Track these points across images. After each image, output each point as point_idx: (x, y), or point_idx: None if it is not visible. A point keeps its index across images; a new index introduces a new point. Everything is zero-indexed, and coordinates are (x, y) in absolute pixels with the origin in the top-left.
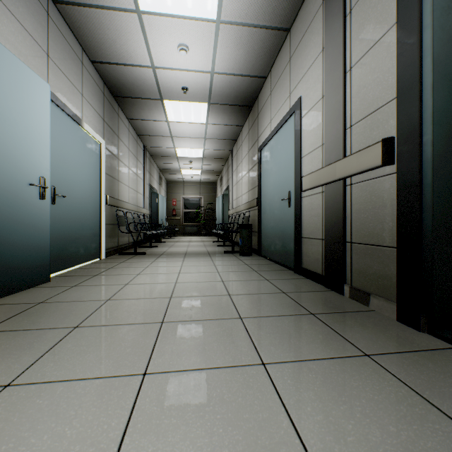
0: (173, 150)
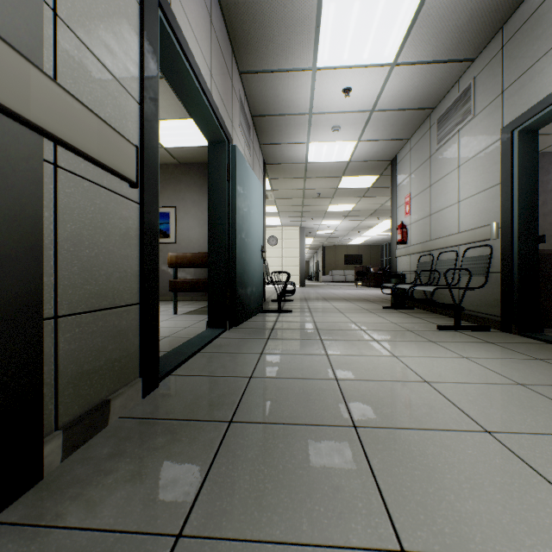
0: None
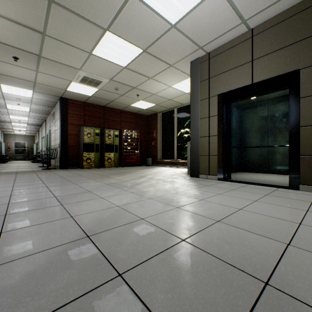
0: (12, 128)
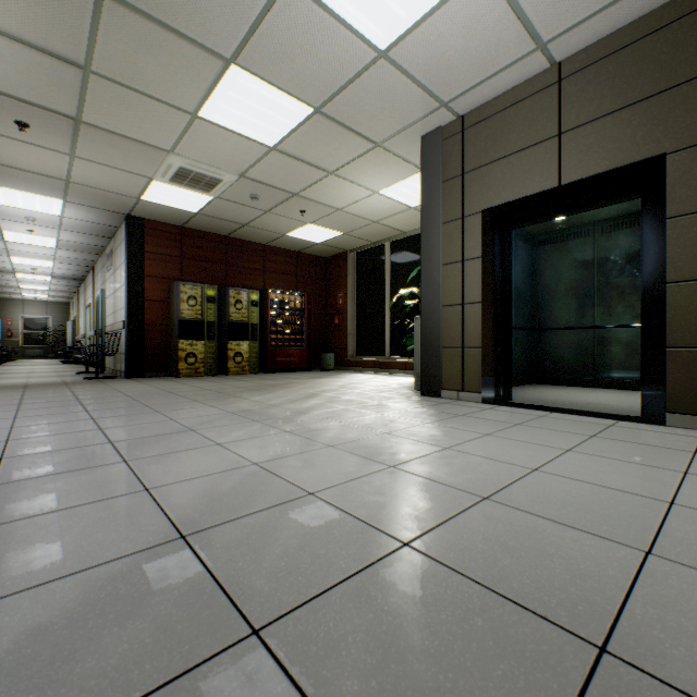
0: (17, 285)
